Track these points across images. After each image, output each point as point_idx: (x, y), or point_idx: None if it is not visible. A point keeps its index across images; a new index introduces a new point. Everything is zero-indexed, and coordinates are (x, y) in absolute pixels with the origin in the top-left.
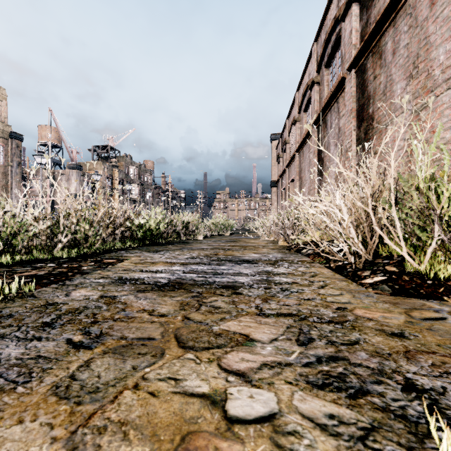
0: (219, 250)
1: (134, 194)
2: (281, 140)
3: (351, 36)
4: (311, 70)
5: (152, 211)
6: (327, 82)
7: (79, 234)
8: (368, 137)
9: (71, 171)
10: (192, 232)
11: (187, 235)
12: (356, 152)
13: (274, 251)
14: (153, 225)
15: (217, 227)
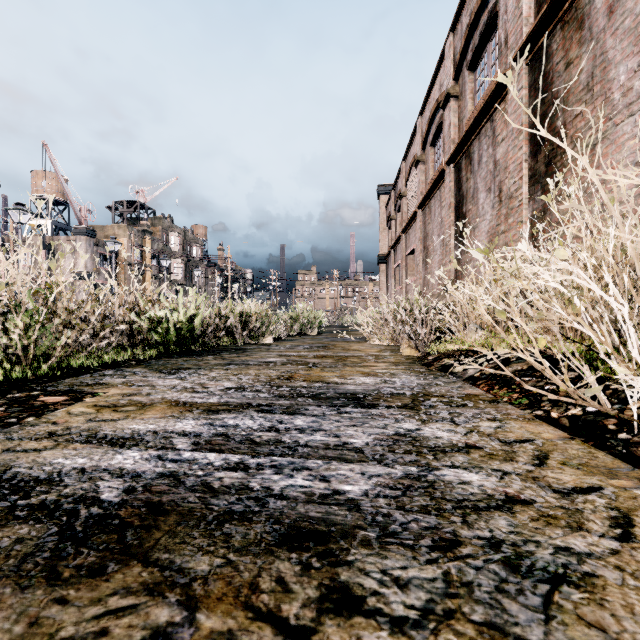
0: (297, 367)
1: (176, 274)
2: (394, 193)
3: (521, 4)
4: (444, 77)
5: (180, 296)
6: (471, 94)
7: (15, 338)
8: (553, 170)
9: (78, 238)
10: (256, 331)
11: (246, 337)
12: (530, 198)
13: (400, 370)
14: (182, 319)
15: (297, 324)
